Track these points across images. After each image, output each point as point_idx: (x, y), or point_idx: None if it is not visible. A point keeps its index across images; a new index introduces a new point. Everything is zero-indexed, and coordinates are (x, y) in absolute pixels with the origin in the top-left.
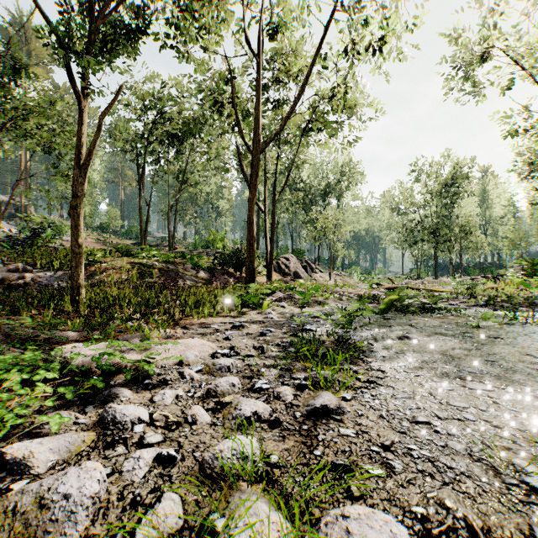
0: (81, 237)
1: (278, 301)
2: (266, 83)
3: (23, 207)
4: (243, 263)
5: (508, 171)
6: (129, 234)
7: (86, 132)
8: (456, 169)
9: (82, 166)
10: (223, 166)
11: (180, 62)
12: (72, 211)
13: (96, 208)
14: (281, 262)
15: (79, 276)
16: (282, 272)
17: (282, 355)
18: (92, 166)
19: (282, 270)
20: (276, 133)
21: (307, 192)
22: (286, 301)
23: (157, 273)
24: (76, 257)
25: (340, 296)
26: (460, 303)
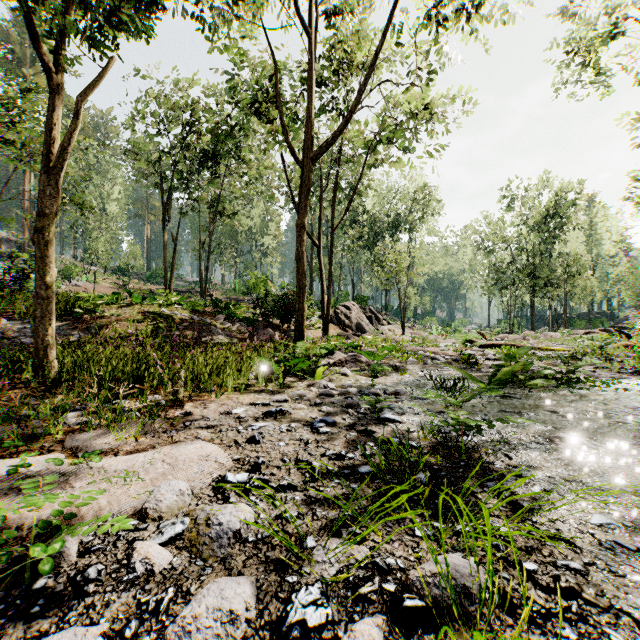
0: (51, 274)
1: (338, 365)
2: (320, 77)
3: (26, 245)
4: (291, 313)
5: (626, 198)
6: (155, 277)
7: (58, 122)
8: (559, 195)
9: (51, 170)
10: (266, 191)
11: (209, 52)
12: (37, 236)
13: (114, 246)
14: (340, 312)
15: (47, 330)
16: (341, 324)
17: (349, 484)
18: (111, 196)
19: (341, 321)
20: (334, 134)
21: (371, 225)
22: (348, 365)
23: (177, 326)
24: (42, 303)
25: (421, 357)
26: (595, 368)
